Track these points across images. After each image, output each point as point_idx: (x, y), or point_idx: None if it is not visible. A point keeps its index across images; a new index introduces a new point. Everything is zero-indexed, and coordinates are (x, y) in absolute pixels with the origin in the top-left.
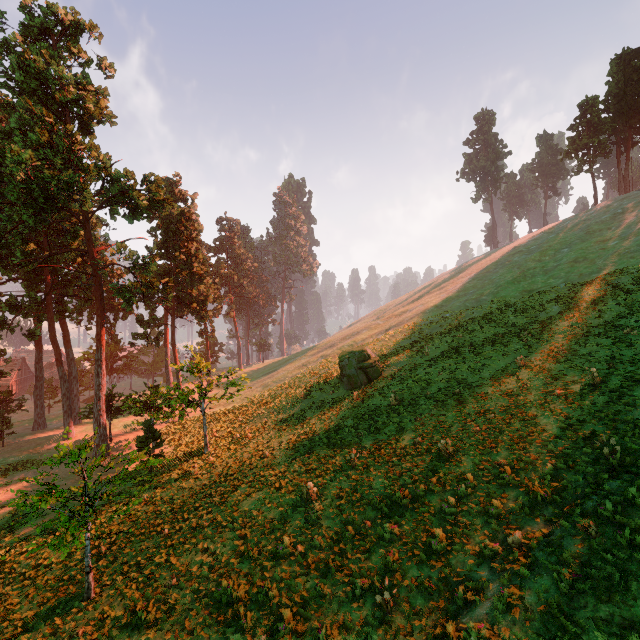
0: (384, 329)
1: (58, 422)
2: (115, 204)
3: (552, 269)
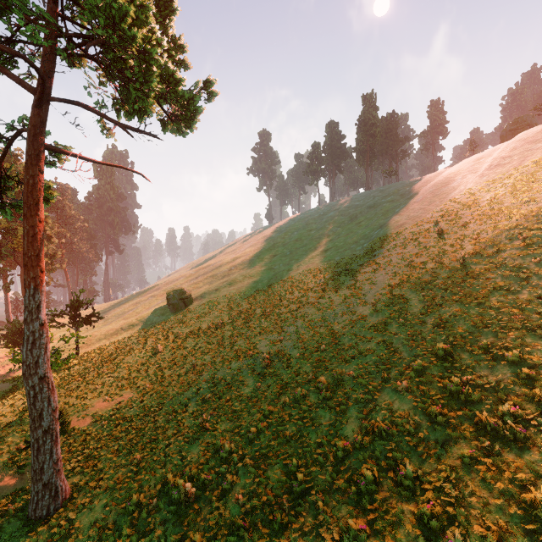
0: (195, 277)
1: None
2: None
3: (287, 244)
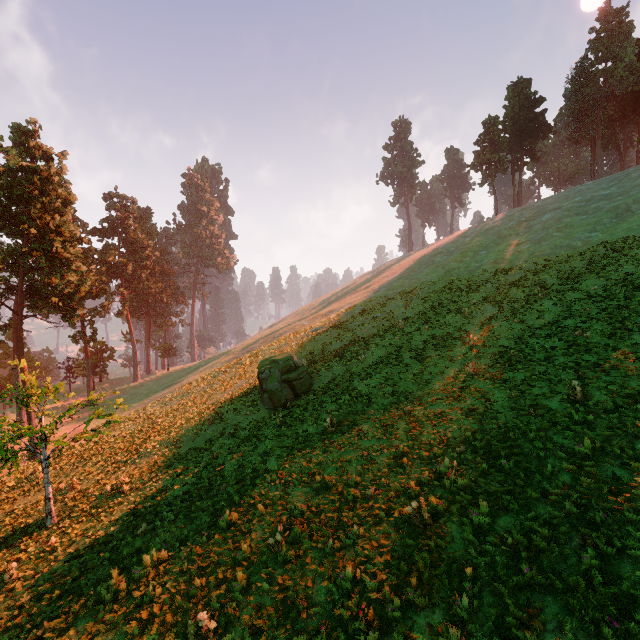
0: (310, 331)
1: None
2: None
3: (476, 269)
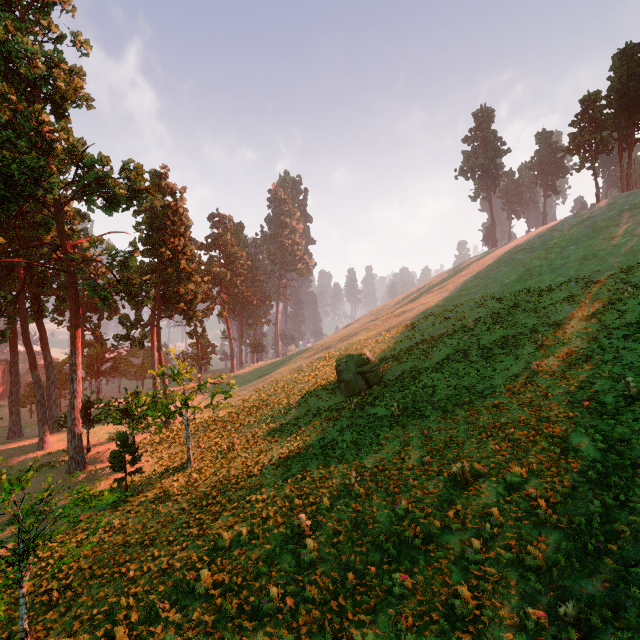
0: (383, 330)
1: (36, 429)
2: (91, 194)
3: (560, 267)
